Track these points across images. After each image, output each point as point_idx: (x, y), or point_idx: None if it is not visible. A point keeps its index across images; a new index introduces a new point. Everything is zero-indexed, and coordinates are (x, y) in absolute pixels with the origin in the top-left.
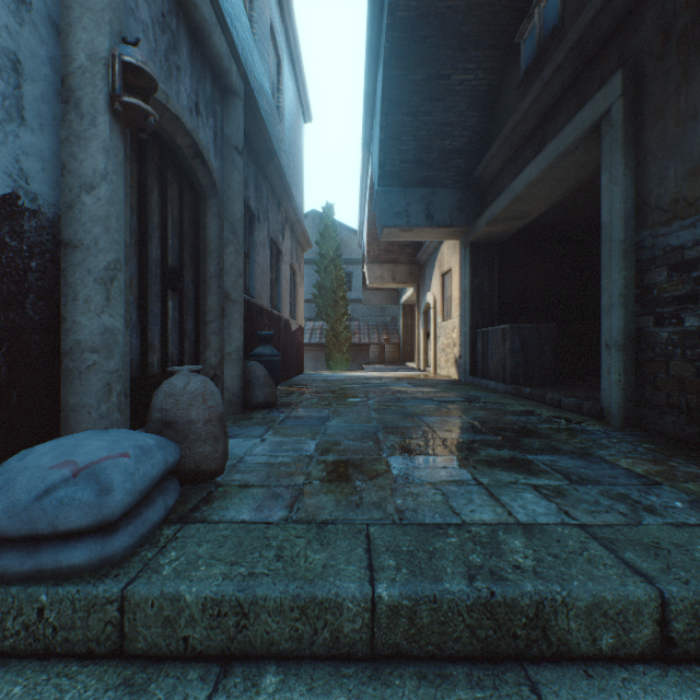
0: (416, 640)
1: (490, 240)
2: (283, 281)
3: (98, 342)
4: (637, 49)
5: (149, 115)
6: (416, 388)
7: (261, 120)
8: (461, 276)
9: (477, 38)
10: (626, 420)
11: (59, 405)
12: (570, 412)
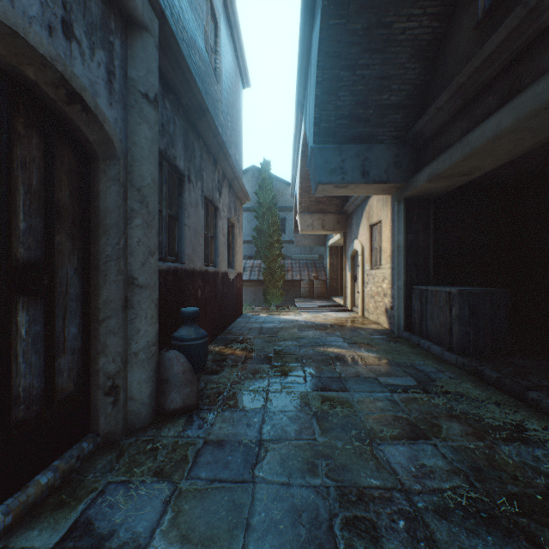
0: None
1: (426, 195)
2: (220, 236)
3: None
4: None
5: None
6: (353, 351)
7: (188, 71)
8: (392, 229)
9: None
10: None
11: None
12: None
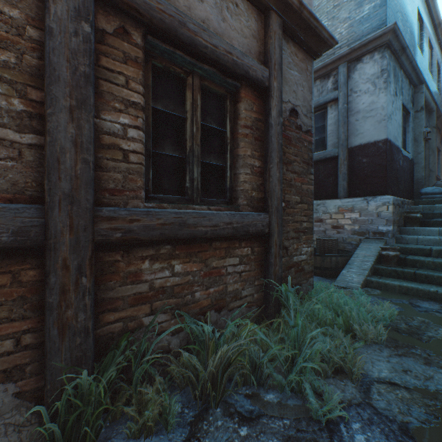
0: None
1: None
2: (440, 163)
3: (421, 178)
4: None
5: (429, 138)
6: None
7: (437, 109)
8: None
9: None
10: None
11: (413, 189)
12: None
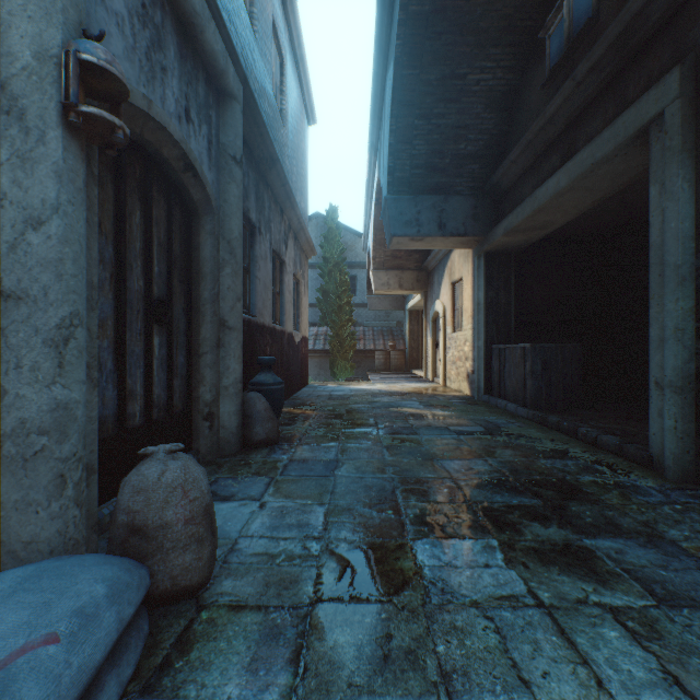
0: None
1: (506, 249)
2: (286, 293)
3: (48, 421)
4: (697, 43)
5: (116, 128)
6: (428, 410)
7: (263, 125)
8: (473, 286)
9: (497, 34)
10: (684, 474)
11: None
12: (609, 454)
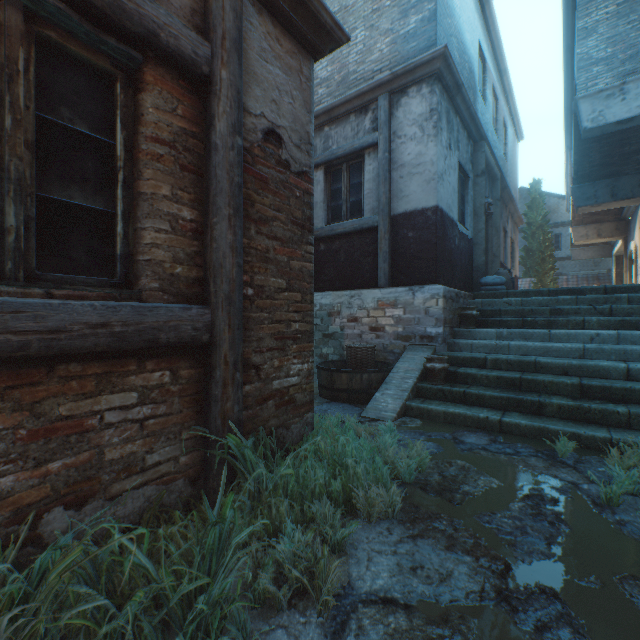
0: (556, 295)
1: None
2: (507, 248)
3: (482, 264)
4: None
5: (491, 213)
6: None
7: (503, 178)
8: None
9: None
10: None
11: (473, 277)
12: None
